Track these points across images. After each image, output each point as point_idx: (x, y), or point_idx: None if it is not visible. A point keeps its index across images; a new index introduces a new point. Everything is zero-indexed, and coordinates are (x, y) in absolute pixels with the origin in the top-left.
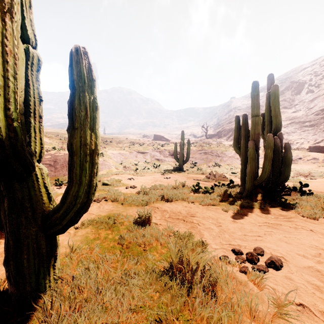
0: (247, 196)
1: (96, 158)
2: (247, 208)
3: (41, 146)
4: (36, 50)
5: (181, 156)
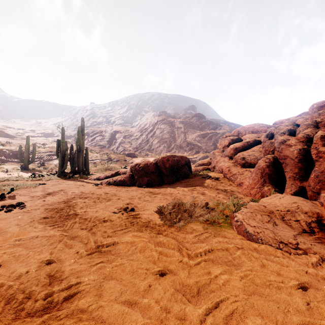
0: (58, 176)
1: None
2: (54, 180)
3: None
4: None
5: (26, 157)
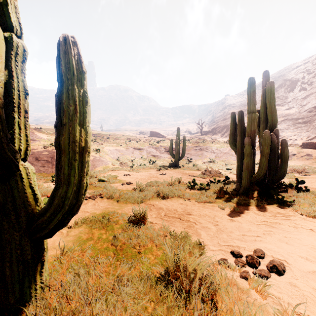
0: (243, 193)
1: (86, 156)
2: (244, 205)
3: (26, 143)
4: (21, 40)
5: (177, 152)
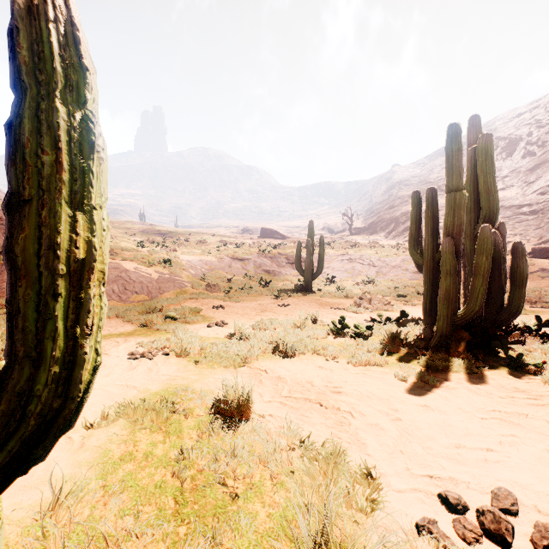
0: (439, 345)
1: (92, 284)
2: (444, 372)
3: None
4: None
5: (308, 265)
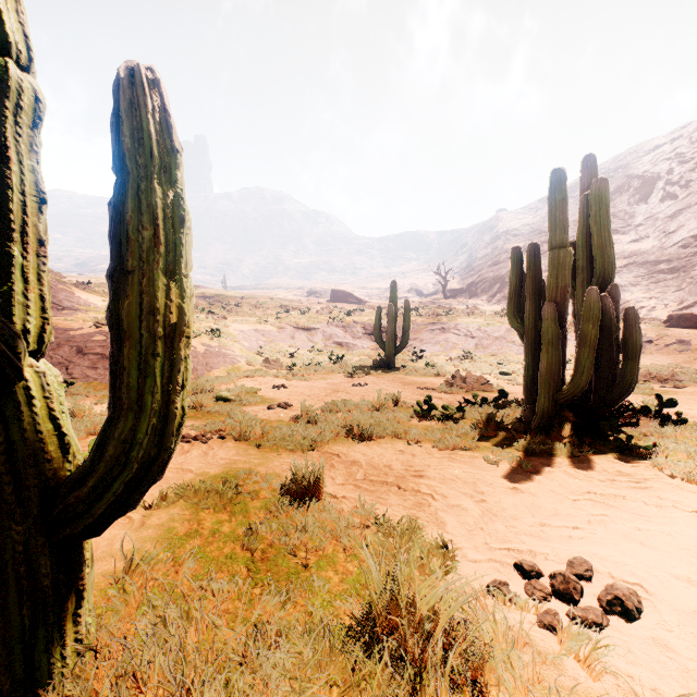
0: (540, 427)
1: (182, 345)
2: (542, 456)
3: (42, 316)
4: (29, 75)
5: (390, 336)
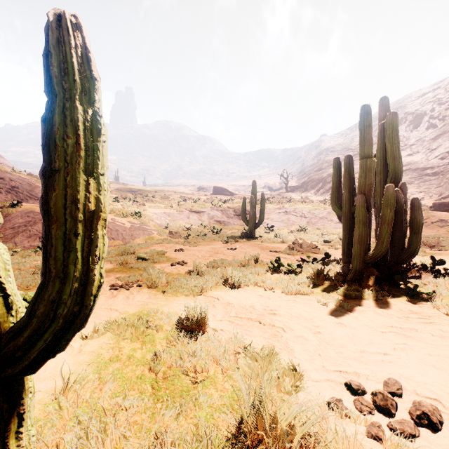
0: (353, 278)
1: (99, 227)
2: (357, 299)
3: None
4: None
5: (252, 216)
